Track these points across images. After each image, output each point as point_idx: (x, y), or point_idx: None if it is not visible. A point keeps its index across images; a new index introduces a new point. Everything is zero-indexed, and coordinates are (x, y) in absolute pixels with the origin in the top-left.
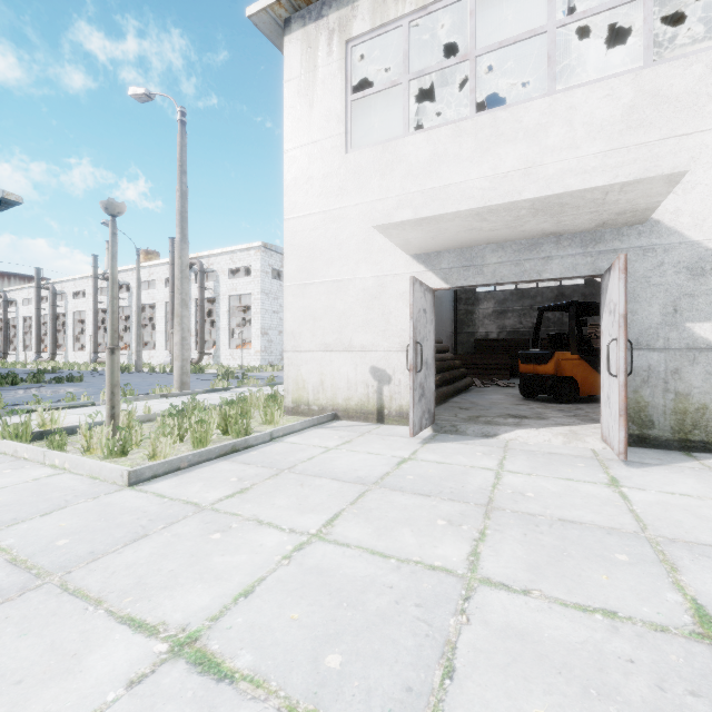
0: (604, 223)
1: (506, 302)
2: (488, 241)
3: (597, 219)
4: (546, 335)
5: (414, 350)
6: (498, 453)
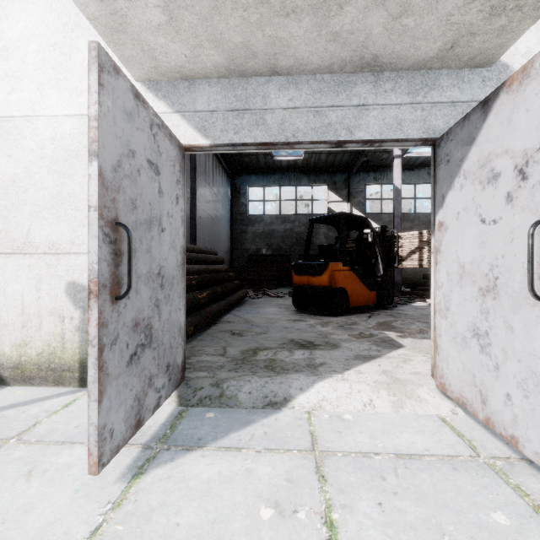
0: (453, 44)
1: (273, 224)
2: (275, 65)
3: (454, 25)
4: (302, 252)
5: (105, 243)
6: (310, 492)
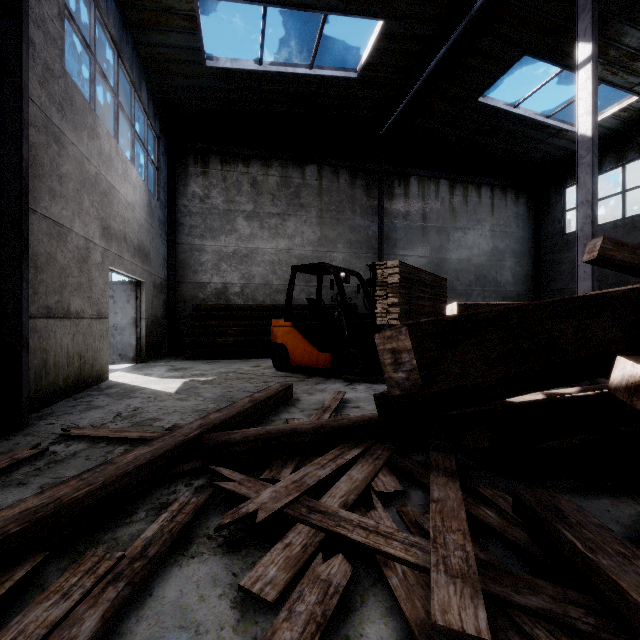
0: None
1: None
2: None
3: None
4: None
5: None
6: None
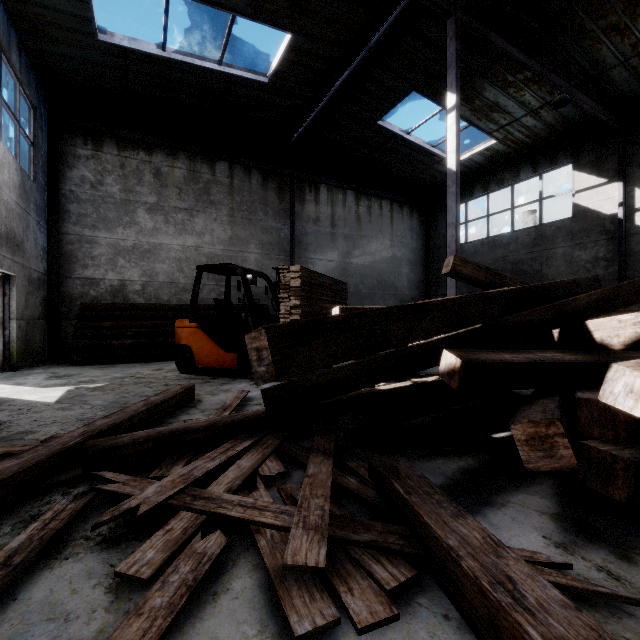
0: None
1: (476, 254)
2: None
3: None
4: None
5: None
6: None
